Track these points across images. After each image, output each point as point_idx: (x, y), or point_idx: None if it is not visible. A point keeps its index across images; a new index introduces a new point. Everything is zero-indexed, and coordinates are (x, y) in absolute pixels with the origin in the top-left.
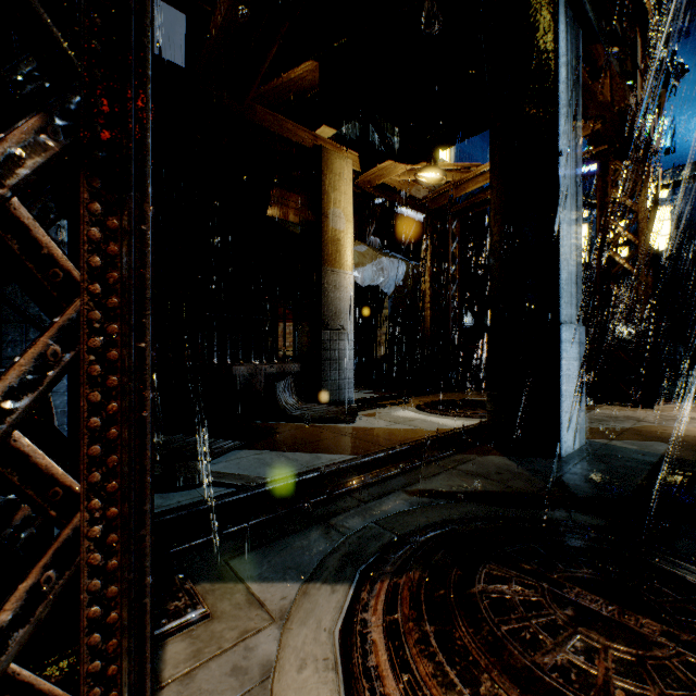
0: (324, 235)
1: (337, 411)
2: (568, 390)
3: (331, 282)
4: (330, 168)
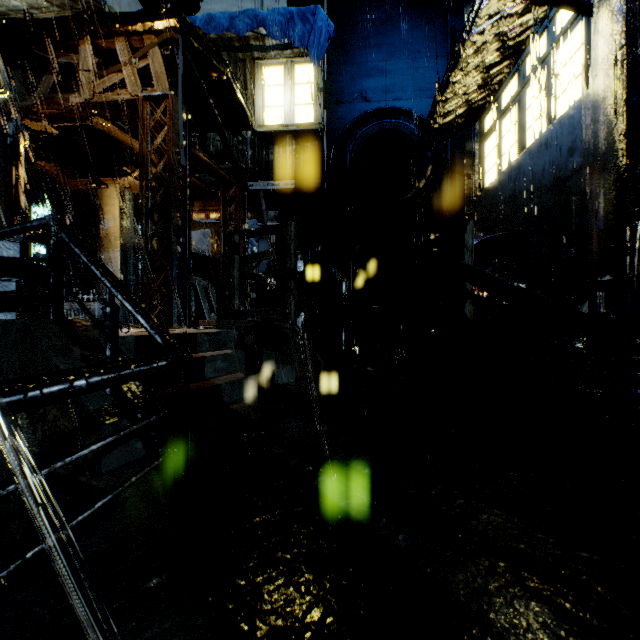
0: (100, 232)
1: None
2: None
3: (104, 257)
4: (104, 195)
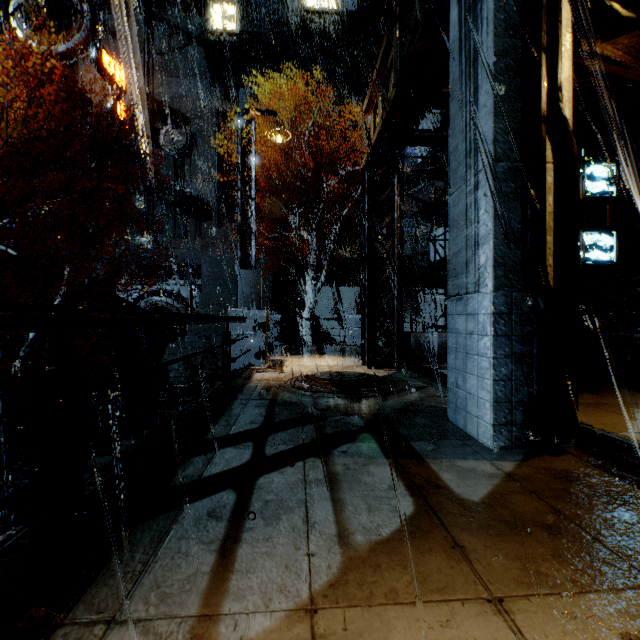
0: None
1: None
2: (456, 363)
3: None
4: None
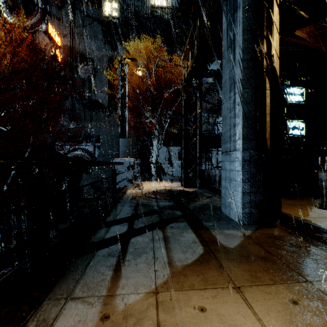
0: None
1: None
2: (225, 184)
3: None
4: None
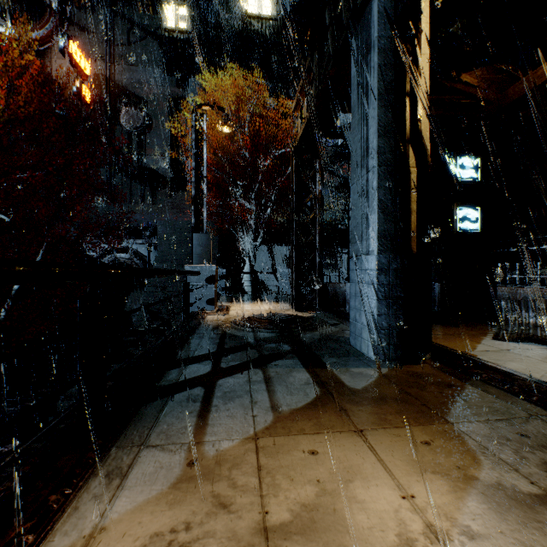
0: None
1: (530, 335)
2: (355, 304)
3: None
4: None
